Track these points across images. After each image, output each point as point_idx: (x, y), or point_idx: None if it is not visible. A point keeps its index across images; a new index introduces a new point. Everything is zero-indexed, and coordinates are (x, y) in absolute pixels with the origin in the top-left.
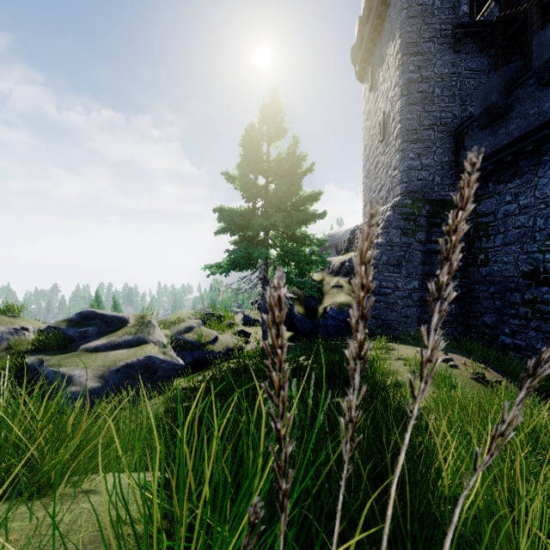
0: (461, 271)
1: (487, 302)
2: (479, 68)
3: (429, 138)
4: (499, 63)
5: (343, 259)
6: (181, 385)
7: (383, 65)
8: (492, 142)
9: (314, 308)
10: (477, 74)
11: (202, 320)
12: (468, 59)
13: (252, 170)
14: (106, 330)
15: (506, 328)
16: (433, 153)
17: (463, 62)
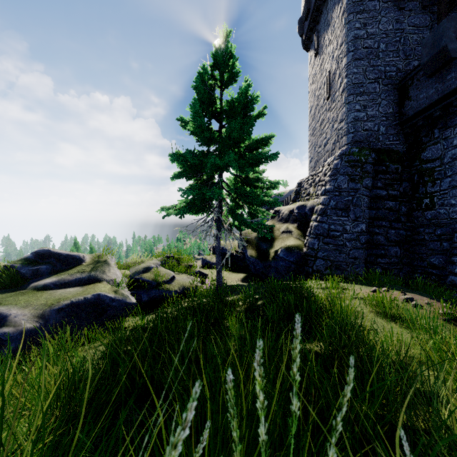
0: (405, 215)
1: (434, 244)
2: (422, 24)
3: (374, 91)
4: (443, 17)
5: (291, 207)
6: (133, 324)
7: (329, 29)
8: (440, 88)
9: (266, 252)
10: (420, 29)
11: (163, 263)
12: (412, 16)
13: (206, 114)
14: (61, 268)
15: (456, 268)
16: (378, 105)
17: (407, 18)
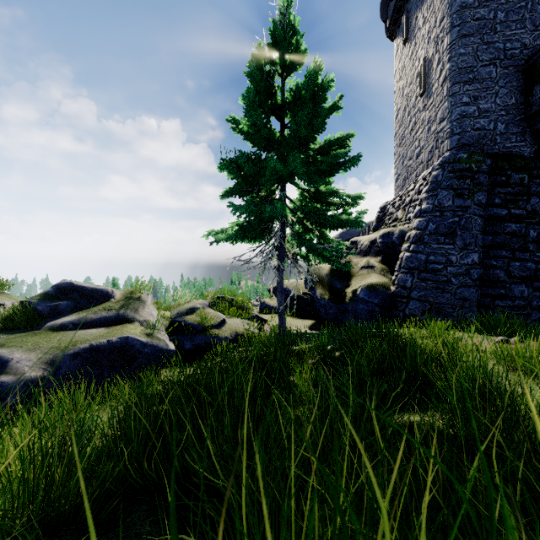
0: (534, 242)
1: None
2: None
3: (489, 77)
4: None
5: (373, 237)
6: (170, 377)
7: (424, 4)
8: None
9: (341, 292)
10: None
11: (212, 305)
12: None
13: (265, 111)
14: (85, 306)
15: None
16: (495, 95)
17: None
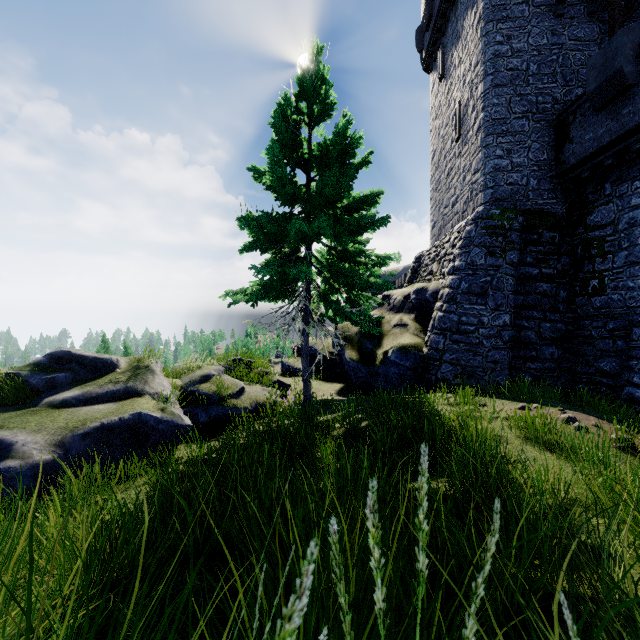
0: (564, 302)
1: (604, 343)
2: (587, 37)
3: (522, 130)
4: (616, 27)
5: (407, 291)
6: (187, 455)
7: (459, 43)
8: (613, 126)
9: (371, 353)
10: (585, 45)
11: (227, 369)
12: (574, 26)
13: (289, 162)
14: (86, 377)
15: (635, 377)
16: (527, 149)
17: (567, 29)
